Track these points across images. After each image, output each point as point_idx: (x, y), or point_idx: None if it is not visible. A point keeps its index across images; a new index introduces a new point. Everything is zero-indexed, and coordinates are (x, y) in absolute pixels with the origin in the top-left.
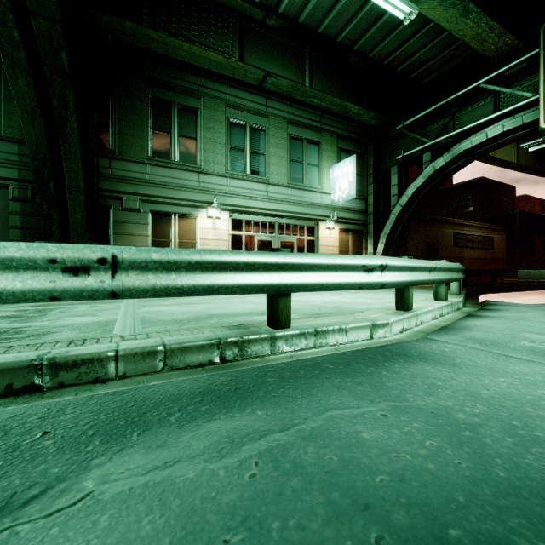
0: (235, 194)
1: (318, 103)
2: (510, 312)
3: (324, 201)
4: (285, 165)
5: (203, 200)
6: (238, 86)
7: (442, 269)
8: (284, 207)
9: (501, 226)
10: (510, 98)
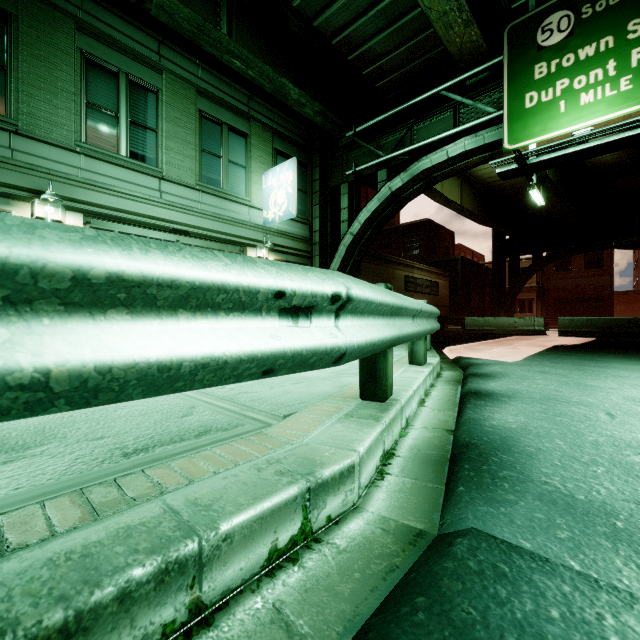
0: (96, 185)
1: (243, 69)
2: (516, 381)
3: (254, 219)
4: (193, 156)
5: (23, 185)
6: (104, 3)
7: (425, 314)
8: (191, 219)
9: (446, 272)
10: (470, 114)
